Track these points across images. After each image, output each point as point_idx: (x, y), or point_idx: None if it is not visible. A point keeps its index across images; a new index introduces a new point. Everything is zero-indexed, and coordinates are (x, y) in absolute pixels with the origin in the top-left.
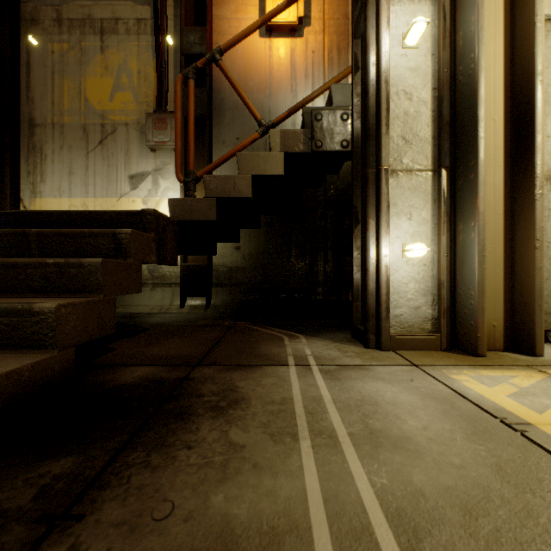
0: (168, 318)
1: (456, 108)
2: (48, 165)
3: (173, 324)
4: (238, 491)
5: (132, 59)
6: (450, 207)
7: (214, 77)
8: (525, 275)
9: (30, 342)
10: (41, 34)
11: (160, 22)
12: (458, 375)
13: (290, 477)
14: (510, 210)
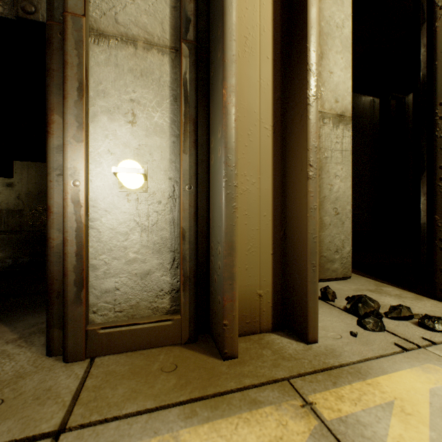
0: None
1: None
2: None
3: None
4: None
5: None
6: (197, 108)
7: None
8: (297, 219)
9: None
10: None
11: None
12: None
13: None
14: (281, 125)
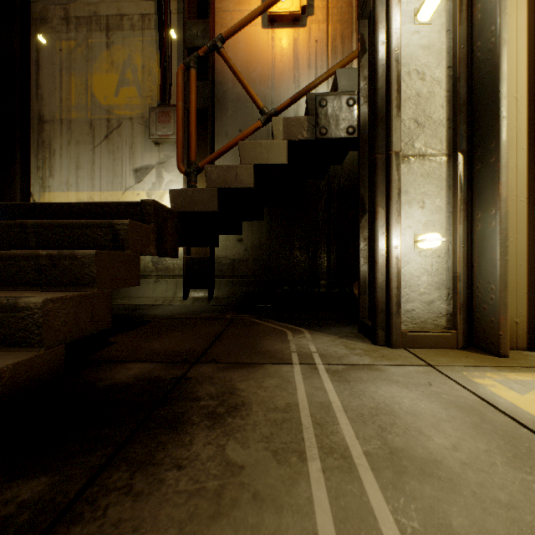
0: (170, 311)
1: (474, 88)
2: (56, 160)
3: (175, 316)
4: (233, 533)
5: (136, 54)
6: (467, 193)
7: (217, 70)
8: None
9: (16, 339)
10: (50, 33)
11: (164, 17)
12: (482, 379)
13: (298, 514)
14: (534, 196)
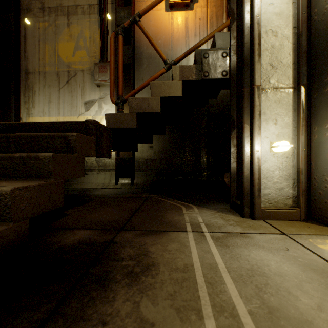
0: (106, 192)
1: (311, 41)
2: (36, 97)
3: (109, 196)
4: None
5: (86, 30)
6: (307, 114)
7: (136, 39)
8: None
9: None
10: (32, 18)
11: (103, 6)
12: (324, 245)
13: None
14: None
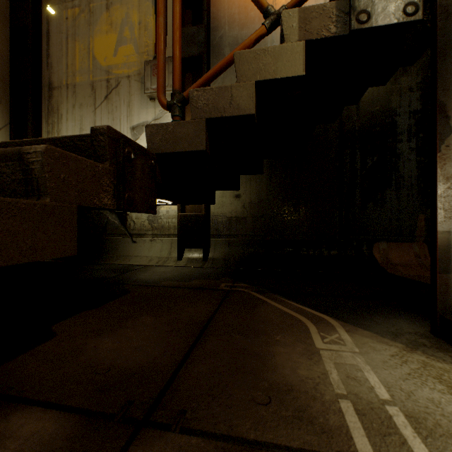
0: (160, 274)
1: None
2: (63, 124)
3: (161, 283)
4: None
5: (133, 11)
6: None
7: (213, 15)
8: None
9: None
10: (58, 4)
11: None
12: None
13: None
14: None
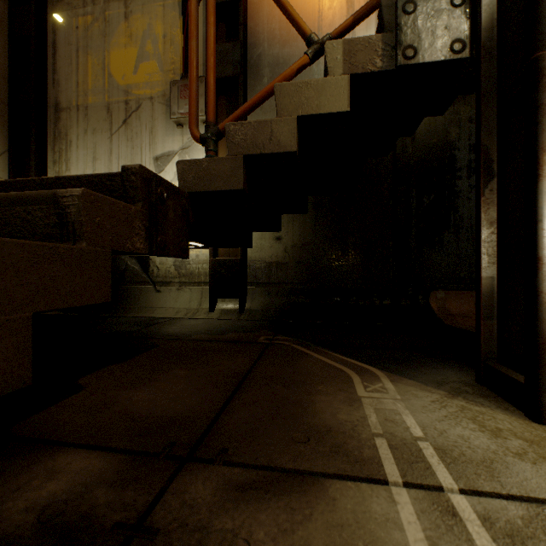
0: (190, 327)
1: None
2: (73, 152)
3: (192, 337)
4: None
5: (157, 22)
6: None
7: (250, 29)
8: None
9: None
10: (66, 10)
11: None
12: None
13: None
14: None
